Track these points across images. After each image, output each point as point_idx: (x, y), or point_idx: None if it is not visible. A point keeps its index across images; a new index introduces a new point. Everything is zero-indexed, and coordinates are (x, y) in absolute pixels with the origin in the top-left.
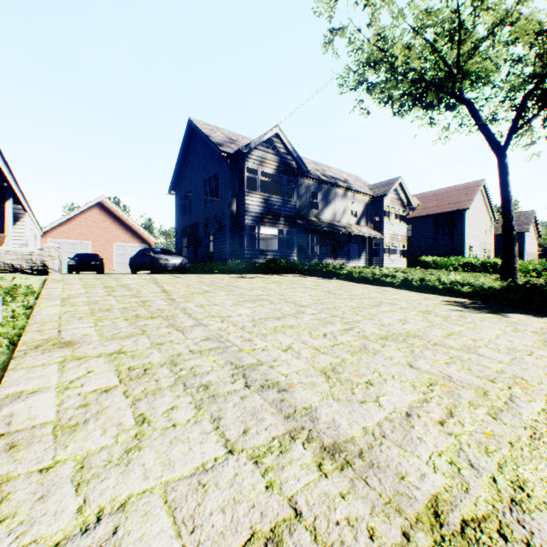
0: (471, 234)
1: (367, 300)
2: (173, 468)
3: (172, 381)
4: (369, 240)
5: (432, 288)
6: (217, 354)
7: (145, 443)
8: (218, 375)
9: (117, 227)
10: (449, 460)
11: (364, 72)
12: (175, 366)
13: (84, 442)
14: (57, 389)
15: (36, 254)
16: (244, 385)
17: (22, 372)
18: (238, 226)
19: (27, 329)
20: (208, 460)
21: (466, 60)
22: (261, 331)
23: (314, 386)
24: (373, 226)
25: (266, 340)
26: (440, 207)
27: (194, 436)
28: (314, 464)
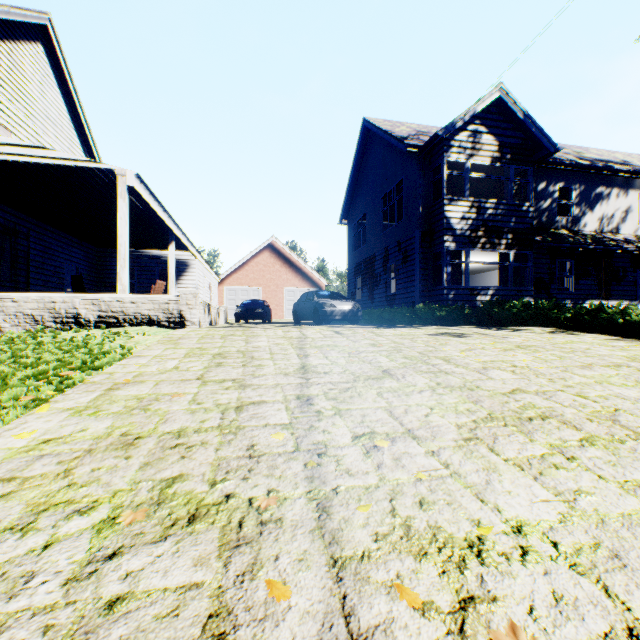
0: None
1: None
2: None
3: None
4: None
5: None
6: None
7: None
8: None
9: (286, 270)
10: None
11: None
12: None
13: None
14: None
15: (172, 302)
16: None
17: None
18: (431, 254)
19: None
20: None
21: None
22: None
23: None
24: None
25: None
26: None
27: None
28: None
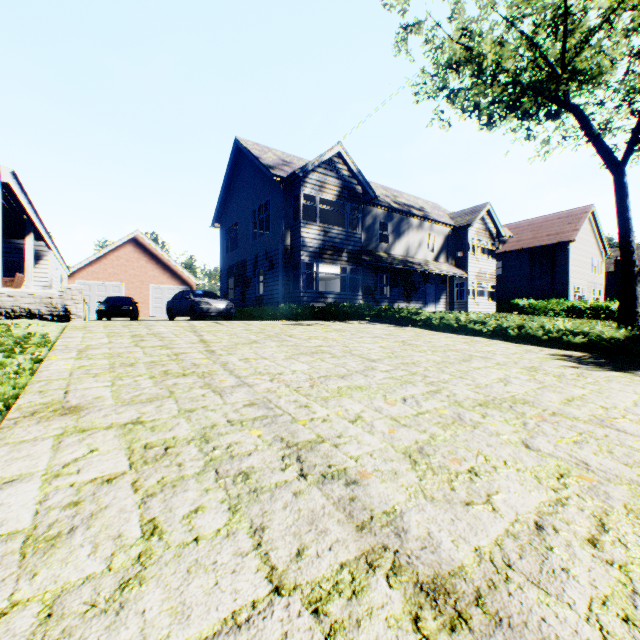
0: (576, 272)
1: (454, 353)
2: (186, 621)
3: (200, 466)
4: (450, 280)
5: (533, 338)
6: (263, 426)
7: (151, 570)
8: (263, 458)
9: (154, 267)
10: (621, 614)
11: (444, 76)
12: (207, 443)
13: (61, 567)
14: (44, 476)
15: (56, 297)
16: (298, 474)
17: (4, 450)
18: (292, 264)
19: (27, 389)
20: (243, 605)
21: (572, 56)
22: (321, 393)
23: (397, 477)
24: (454, 263)
25: (327, 406)
26: (537, 239)
27: (224, 559)
28: (406, 618)
